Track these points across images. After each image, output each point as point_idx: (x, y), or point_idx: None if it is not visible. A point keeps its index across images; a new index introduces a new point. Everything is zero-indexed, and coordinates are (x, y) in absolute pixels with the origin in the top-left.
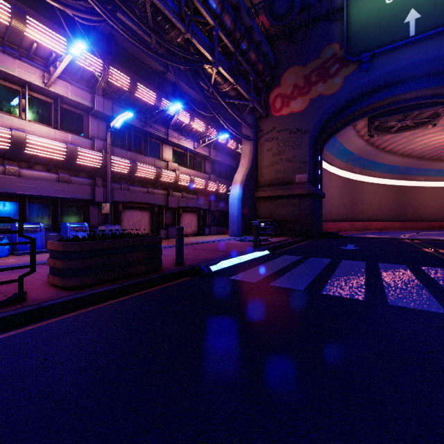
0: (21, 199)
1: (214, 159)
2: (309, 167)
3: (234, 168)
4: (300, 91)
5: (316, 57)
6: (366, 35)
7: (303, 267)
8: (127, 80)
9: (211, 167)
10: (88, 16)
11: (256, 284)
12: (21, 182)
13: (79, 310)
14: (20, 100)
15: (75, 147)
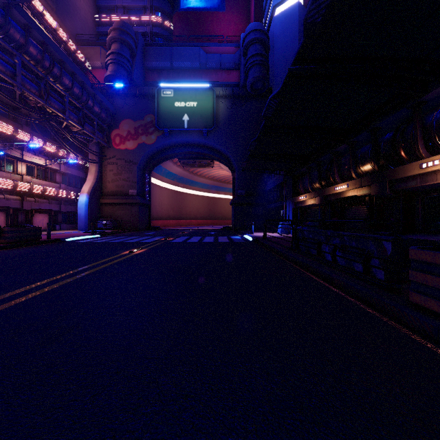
0: None
1: (64, 172)
2: (137, 186)
3: (83, 178)
4: (132, 137)
5: (142, 118)
6: (167, 118)
7: (110, 239)
8: None
9: (62, 177)
10: None
11: (85, 242)
12: None
13: (18, 248)
14: None
15: None
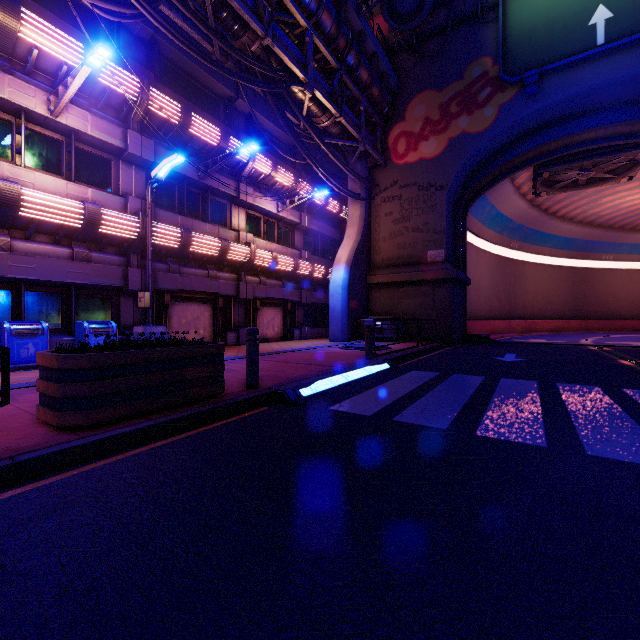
0: (15, 286)
1: (307, 227)
2: (447, 239)
3: (336, 242)
4: (434, 128)
5: (458, 77)
6: (532, 43)
7: (443, 390)
8: (177, 109)
9: (303, 240)
10: (114, 7)
11: (371, 418)
12: (13, 259)
13: (82, 466)
14: (13, 136)
15: (98, 207)
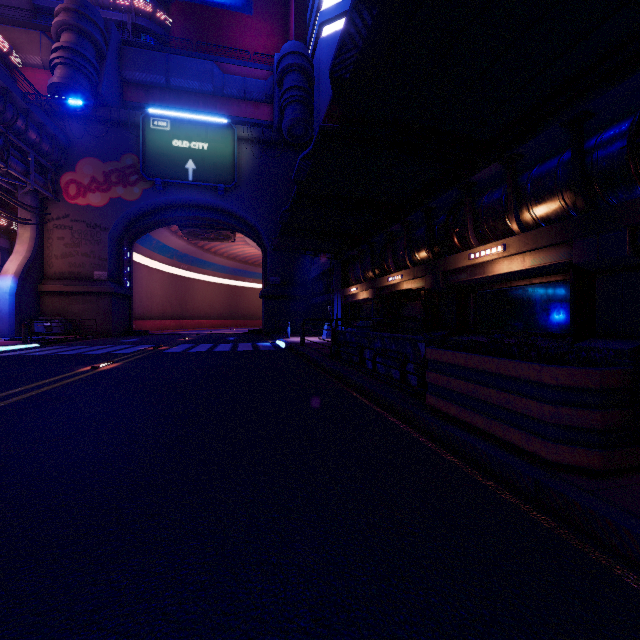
0: None
1: None
2: (109, 265)
3: (6, 249)
4: (100, 187)
5: (117, 159)
6: (159, 163)
7: (59, 349)
8: None
9: None
10: None
11: (10, 355)
12: None
13: None
14: None
15: None
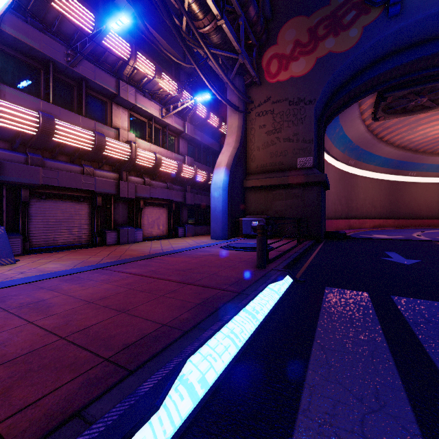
0: None
1: (190, 136)
2: (314, 148)
3: (216, 153)
4: (303, 49)
5: (325, 3)
6: None
7: None
8: None
9: (188, 148)
10: None
11: None
12: None
13: None
14: None
15: None
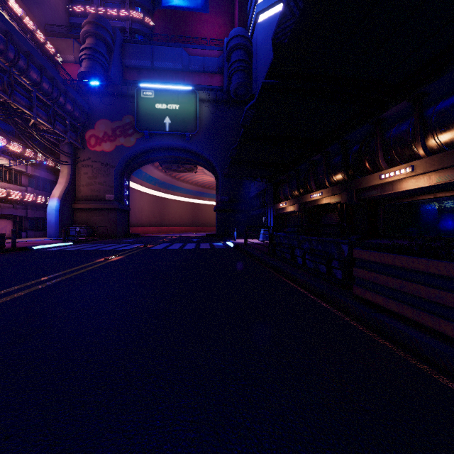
0: None
1: (31, 174)
2: (115, 190)
3: (53, 181)
4: (109, 138)
5: (120, 119)
6: (147, 120)
7: (84, 246)
8: None
9: (29, 180)
10: None
11: (56, 250)
12: None
13: None
14: None
15: None
